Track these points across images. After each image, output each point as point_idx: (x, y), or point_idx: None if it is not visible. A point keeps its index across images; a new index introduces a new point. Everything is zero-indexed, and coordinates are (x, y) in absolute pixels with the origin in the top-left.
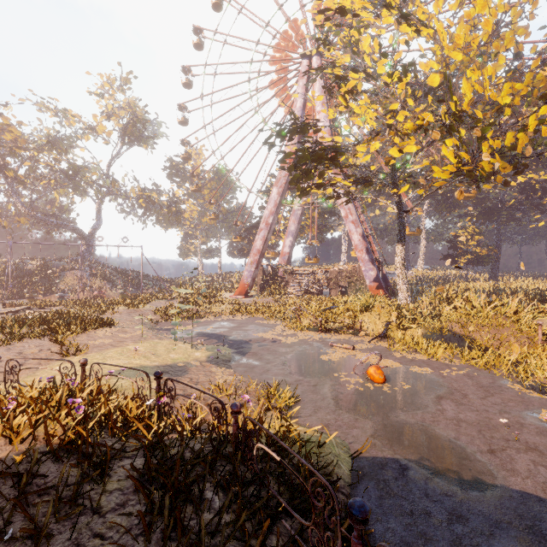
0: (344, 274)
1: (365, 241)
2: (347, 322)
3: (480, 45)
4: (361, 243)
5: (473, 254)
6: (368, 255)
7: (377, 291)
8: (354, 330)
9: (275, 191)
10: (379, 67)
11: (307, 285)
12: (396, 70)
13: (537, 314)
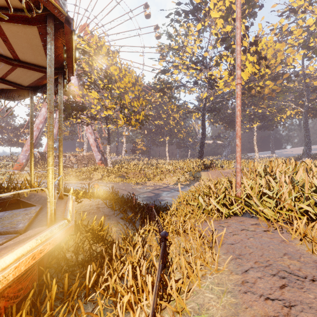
0: (85, 157)
1: (96, 142)
2: (87, 175)
3: (130, 87)
4: (94, 143)
5: (141, 149)
6: (97, 148)
7: (101, 164)
8: (90, 178)
9: (44, 110)
10: (100, 82)
11: (64, 163)
12: (105, 86)
13: (146, 168)
